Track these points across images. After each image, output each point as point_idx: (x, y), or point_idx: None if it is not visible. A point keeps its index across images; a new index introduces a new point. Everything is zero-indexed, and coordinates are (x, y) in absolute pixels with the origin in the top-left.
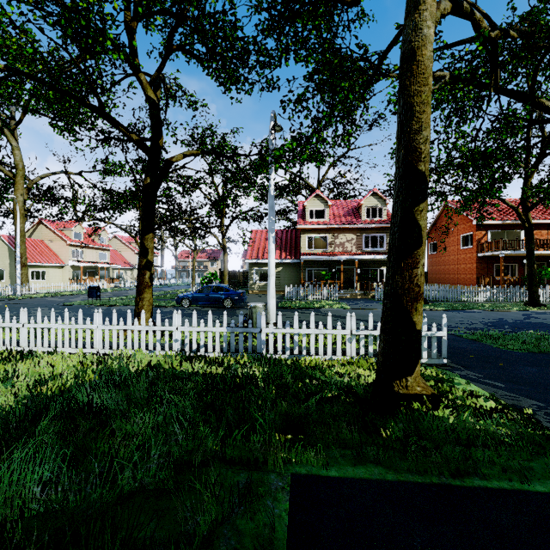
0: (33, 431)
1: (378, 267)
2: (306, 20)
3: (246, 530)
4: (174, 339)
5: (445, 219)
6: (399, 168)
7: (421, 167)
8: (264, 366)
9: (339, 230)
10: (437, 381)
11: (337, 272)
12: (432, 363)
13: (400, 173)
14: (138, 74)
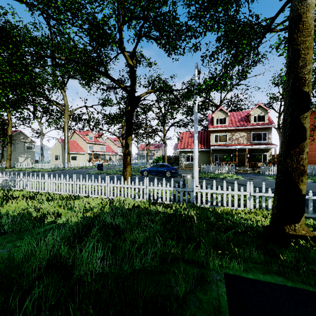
0: (89, 234)
1: (262, 153)
2: (218, 6)
3: (203, 299)
4: (145, 193)
5: (312, 120)
6: (288, 91)
7: (305, 89)
8: (195, 210)
9: (235, 130)
10: (315, 229)
11: (233, 156)
12: (309, 216)
13: (289, 94)
14: (124, 52)
